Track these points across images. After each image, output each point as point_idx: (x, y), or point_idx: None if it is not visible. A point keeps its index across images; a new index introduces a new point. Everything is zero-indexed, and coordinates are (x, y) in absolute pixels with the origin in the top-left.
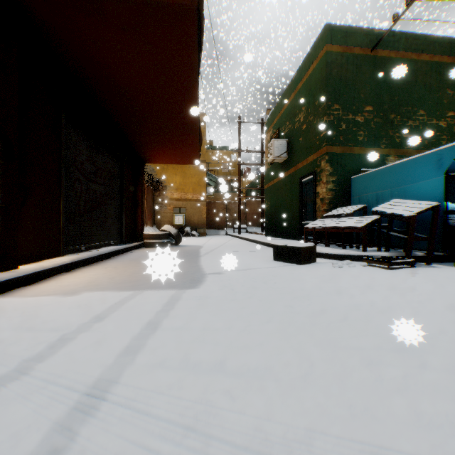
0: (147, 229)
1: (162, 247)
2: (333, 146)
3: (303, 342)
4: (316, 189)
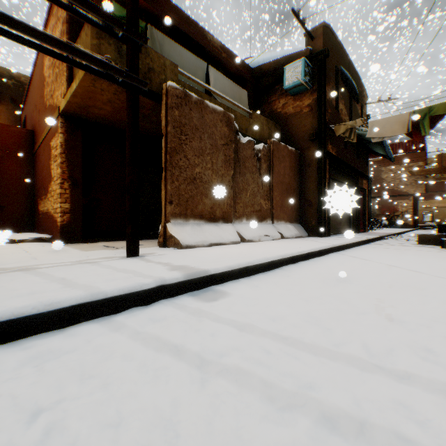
0: None
1: (426, 229)
2: None
3: None
4: None
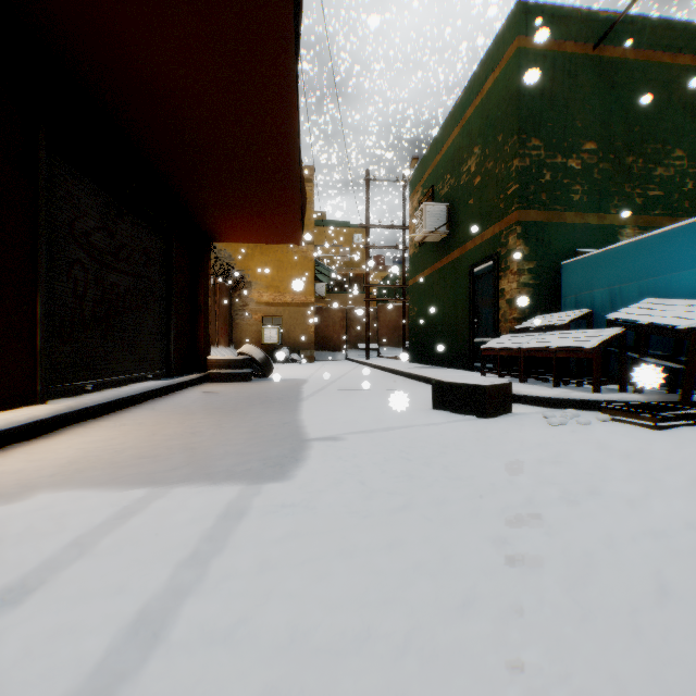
0: (219, 352)
1: (239, 382)
2: (529, 211)
3: None
4: (500, 284)
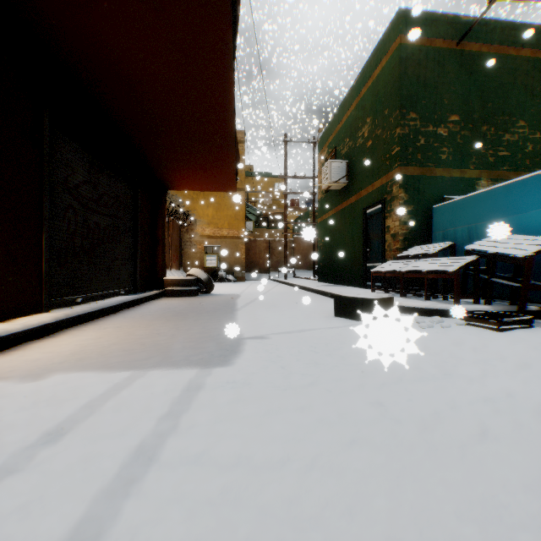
0: (172, 274)
1: (188, 297)
2: (408, 167)
3: (432, 504)
4: (386, 222)
